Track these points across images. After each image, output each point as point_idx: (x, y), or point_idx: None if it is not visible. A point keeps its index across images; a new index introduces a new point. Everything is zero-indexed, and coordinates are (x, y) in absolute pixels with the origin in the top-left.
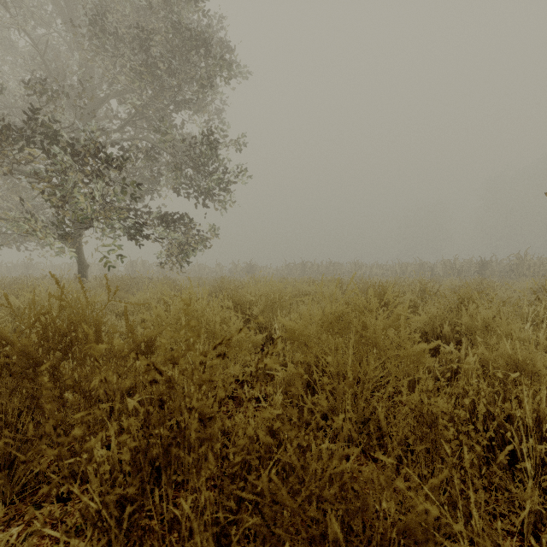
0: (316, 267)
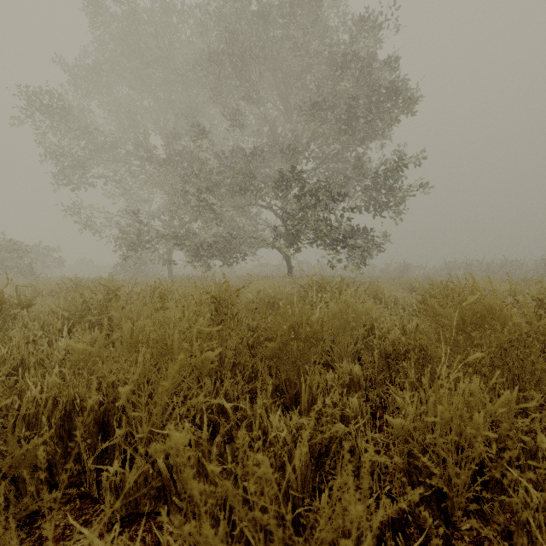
0: (485, 265)
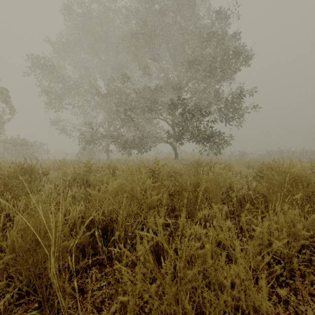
0: (291, 153)
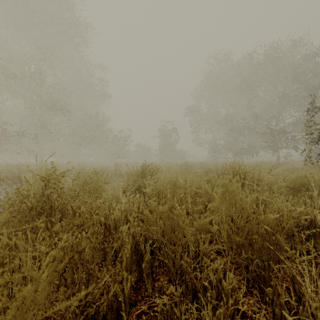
0: None
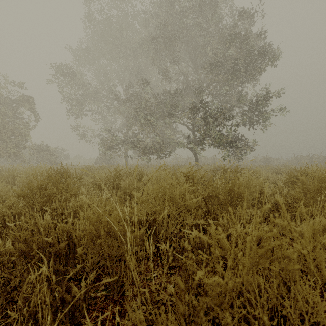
0: (323, 158)
